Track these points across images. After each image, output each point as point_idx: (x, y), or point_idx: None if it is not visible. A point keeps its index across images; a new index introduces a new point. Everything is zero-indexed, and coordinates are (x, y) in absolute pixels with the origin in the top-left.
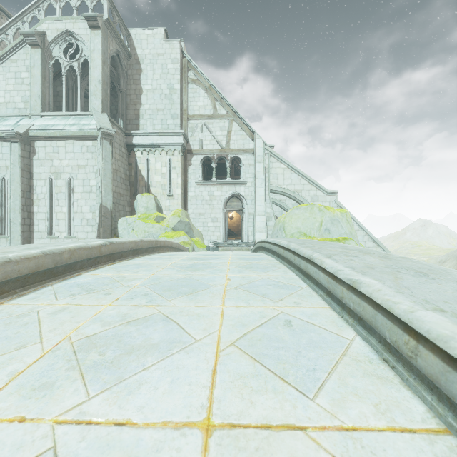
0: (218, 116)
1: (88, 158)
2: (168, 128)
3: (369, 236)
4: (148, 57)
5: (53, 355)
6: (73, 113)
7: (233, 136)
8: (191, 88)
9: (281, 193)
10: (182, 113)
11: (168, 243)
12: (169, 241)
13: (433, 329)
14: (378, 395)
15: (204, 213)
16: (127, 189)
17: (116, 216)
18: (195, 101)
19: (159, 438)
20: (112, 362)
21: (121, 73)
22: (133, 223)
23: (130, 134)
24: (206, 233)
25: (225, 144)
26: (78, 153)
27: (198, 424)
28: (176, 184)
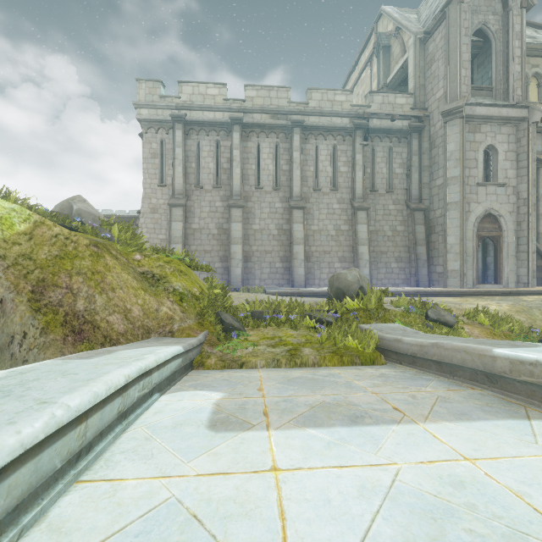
0: None
1: None
2: None
3: None
4: None
5: (536, 521)
6: None
7: None
8: None
9: None
10: None
11: None
12: None
13: (90, 397)
14: (94, 506)
15: None
16: None
17: None
18: None
19: (308, 462)
20: (434, 519)
21: None
22: None
23: None
24: None
25: None
26: None
27: (284, 471)
28: None
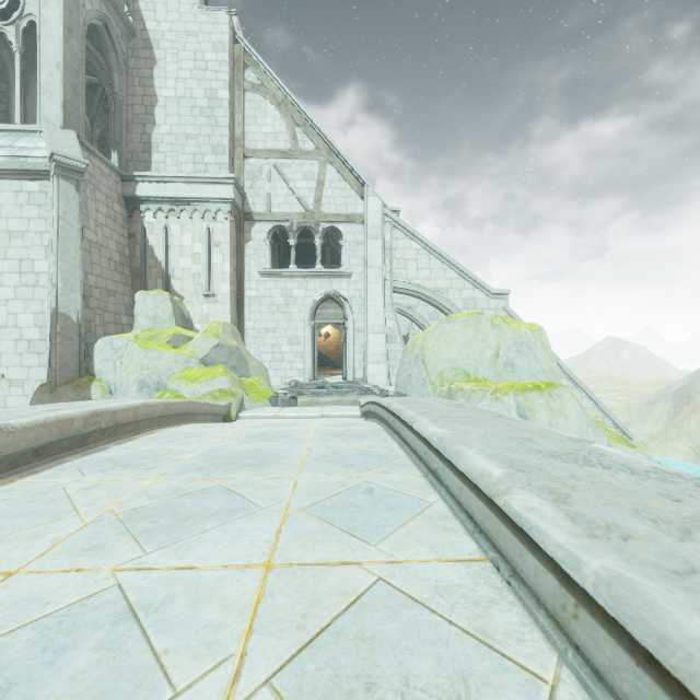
0: (301, 154)
1: (31, 216)
2: (206, 170)
3: (561, 370)
4: (169, 37)
5: None
6: (2, 126)
7: (328, 191)
8: (250, 101)
9: (413, 293)
10: (233, 144)
11: (151, 410)
12: (158, 403)
13: None
14: None
15: (275, 329)
16: (125, 282)
17: (98, 334)
18: (258, 125)
19: None
20: None
21: (114, 62)
22: (123, 348)
23: (131, 178)
24: (279, 365)
25: (312, 204)
26: (10, 207)
27: None
28: (221, 275)
